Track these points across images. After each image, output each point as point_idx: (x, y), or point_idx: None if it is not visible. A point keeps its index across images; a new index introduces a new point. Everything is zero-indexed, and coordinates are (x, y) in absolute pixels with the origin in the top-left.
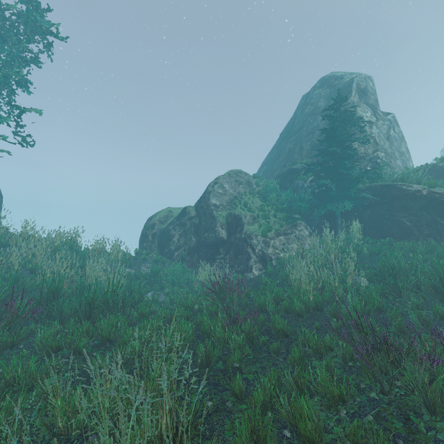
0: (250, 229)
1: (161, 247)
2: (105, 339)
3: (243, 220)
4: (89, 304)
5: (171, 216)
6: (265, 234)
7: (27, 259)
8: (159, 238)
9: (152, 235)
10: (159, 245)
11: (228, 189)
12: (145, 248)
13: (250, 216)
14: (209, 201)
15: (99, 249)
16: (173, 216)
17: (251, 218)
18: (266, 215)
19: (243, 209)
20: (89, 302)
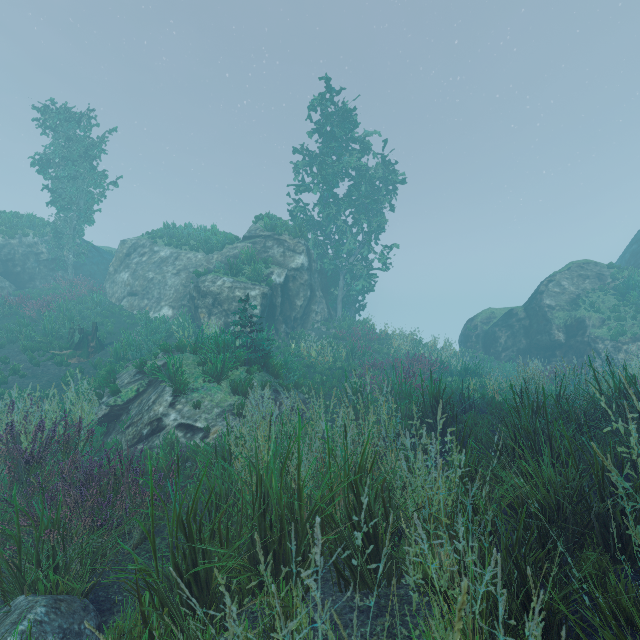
0: (595, 333)
1: (485, 348)
2: (482, 386)
3: (587, 322)
4: (465, 371)
5: (493, 317)
6: (615, 338)
7: (399, 348)
8: (482, 339)
9: (476, 336)
10: (483, 346)
11: (567, 286)
12: (469, 347)
13: (596, 318)
14: (541, 302)
15: (435, 345)
16: (495, 317)
17: (598, 321)
18: (619, 317)
19: (587, 310)
20: (465, 370)
